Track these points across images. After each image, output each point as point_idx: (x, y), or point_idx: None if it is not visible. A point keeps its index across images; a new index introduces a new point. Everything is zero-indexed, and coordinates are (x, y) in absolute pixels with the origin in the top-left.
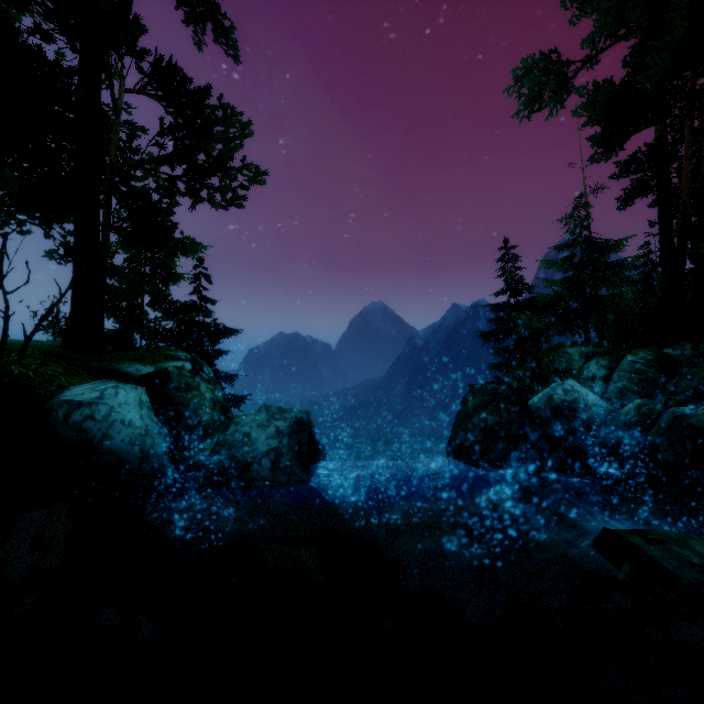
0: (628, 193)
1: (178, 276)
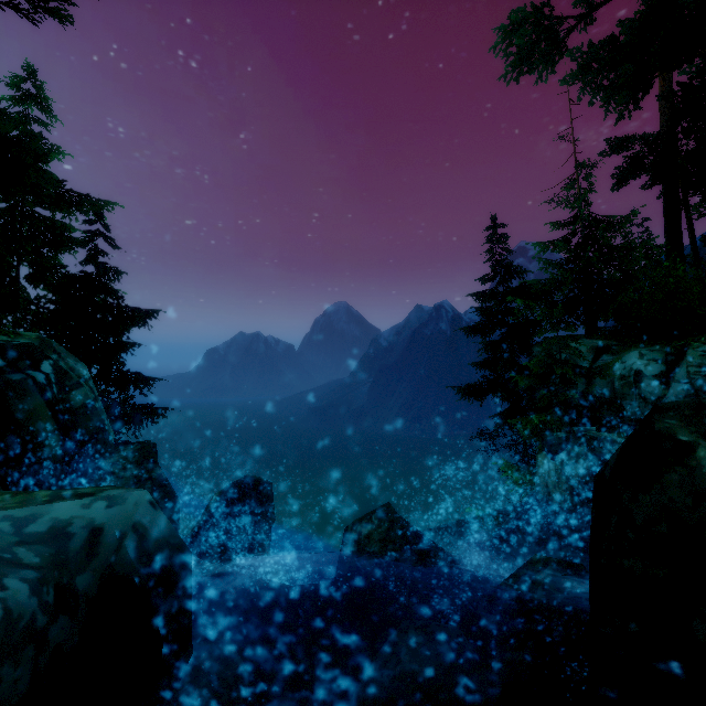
0: (624, 170)
1: (73, 240)
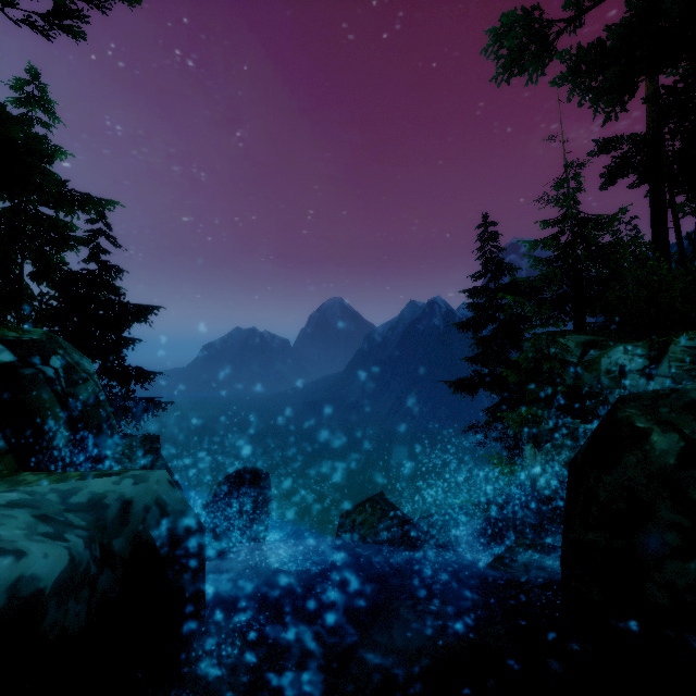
0: (612, 170)
1: (75, 238)
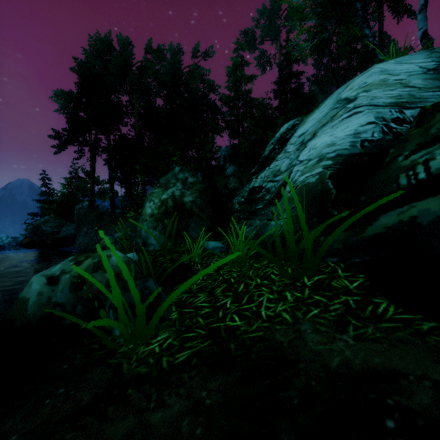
0: (106, 159)
1: None
